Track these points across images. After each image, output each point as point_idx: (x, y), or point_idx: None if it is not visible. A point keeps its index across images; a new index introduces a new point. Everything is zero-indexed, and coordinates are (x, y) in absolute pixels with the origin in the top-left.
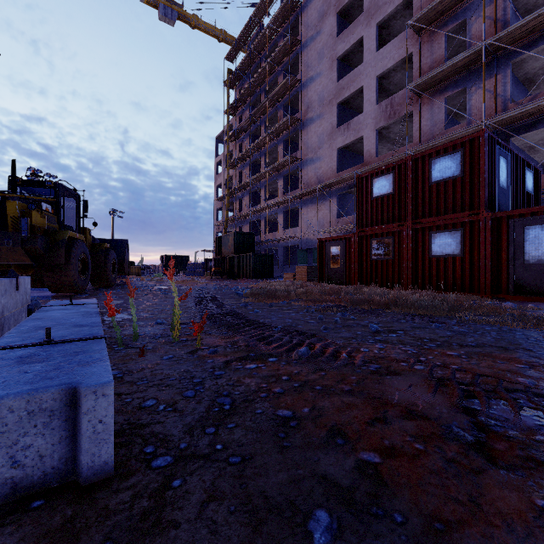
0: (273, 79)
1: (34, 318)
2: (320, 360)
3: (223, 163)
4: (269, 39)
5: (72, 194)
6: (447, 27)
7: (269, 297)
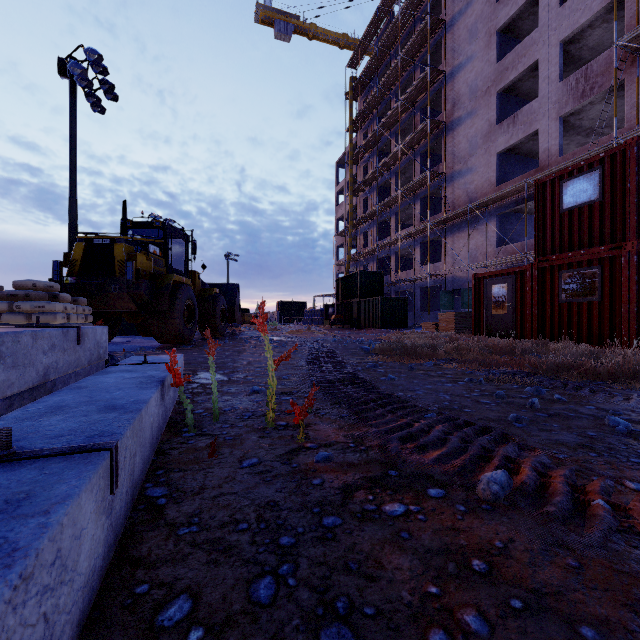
0: (406, 78)
1: (76, 386)
2: (545, 510)
3: (344, 191)
4: (401, 29)
5: (181, 234)
6: None
7: (407, 355)
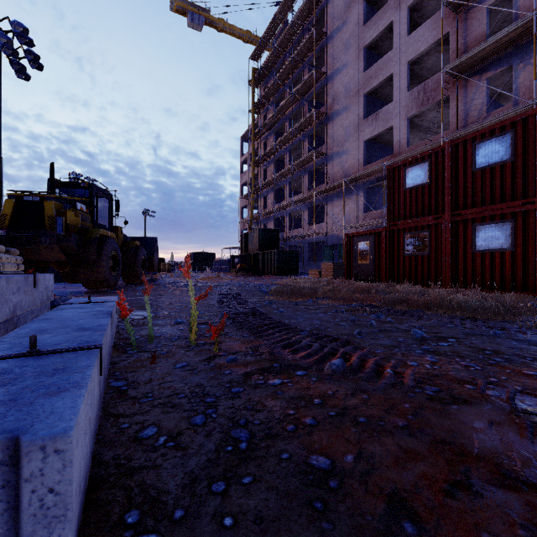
0: (297, 74)
1: (43, 318)
2: (359, 377)
3: (248, 161)
4: (293, 35)
5: (105, 194)
6: (489, 1)
7: (295, 295)
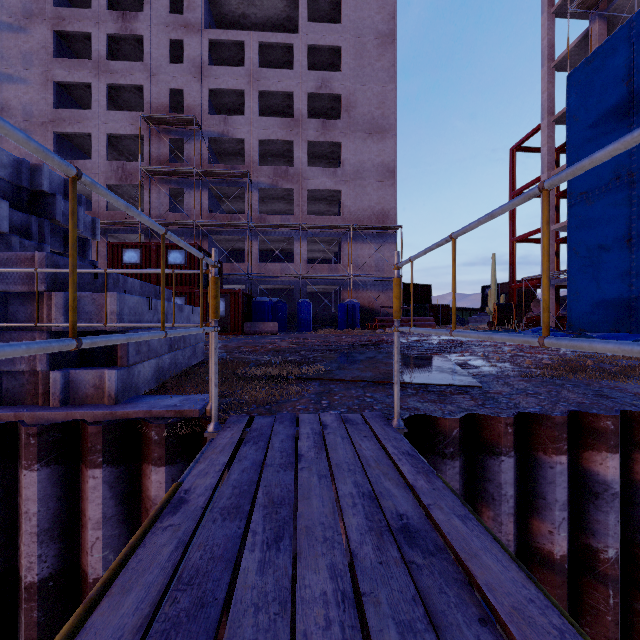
0: None
1: None
2: None
3: None
4: None
5: None
6: (171, 135)
7: None
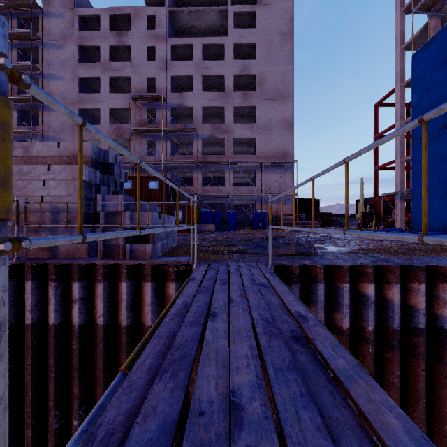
0: None
1: None
2: None
3: None
4: None
5: None
6: (148, 107)
7: None
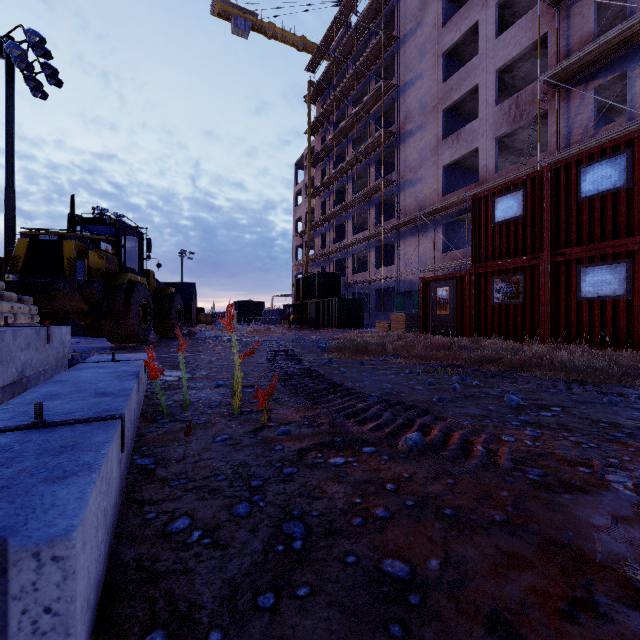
0: (362, 88)
1: (56, 380)
2: (442, 455)
3: (303, 193)
4: (357, 40)
5: (134, 232)
6: None
7: (359, 352)
